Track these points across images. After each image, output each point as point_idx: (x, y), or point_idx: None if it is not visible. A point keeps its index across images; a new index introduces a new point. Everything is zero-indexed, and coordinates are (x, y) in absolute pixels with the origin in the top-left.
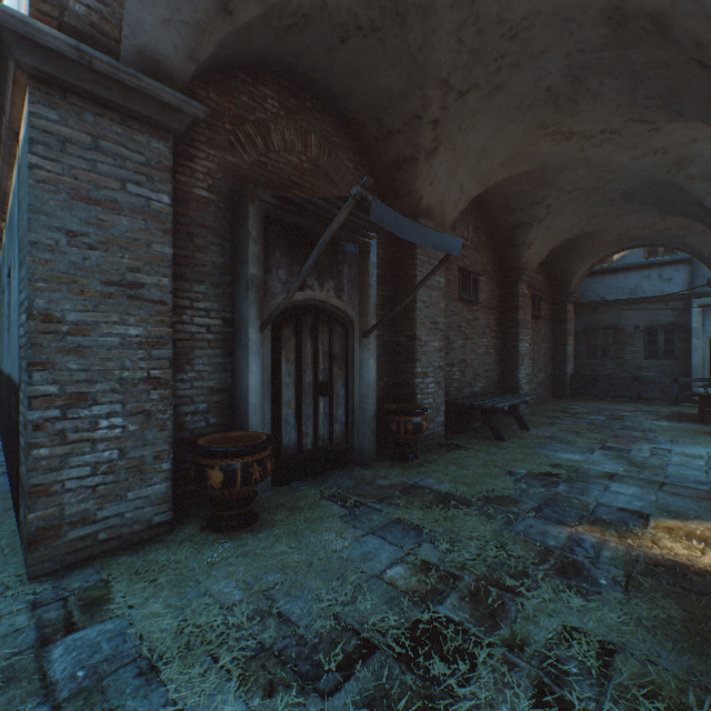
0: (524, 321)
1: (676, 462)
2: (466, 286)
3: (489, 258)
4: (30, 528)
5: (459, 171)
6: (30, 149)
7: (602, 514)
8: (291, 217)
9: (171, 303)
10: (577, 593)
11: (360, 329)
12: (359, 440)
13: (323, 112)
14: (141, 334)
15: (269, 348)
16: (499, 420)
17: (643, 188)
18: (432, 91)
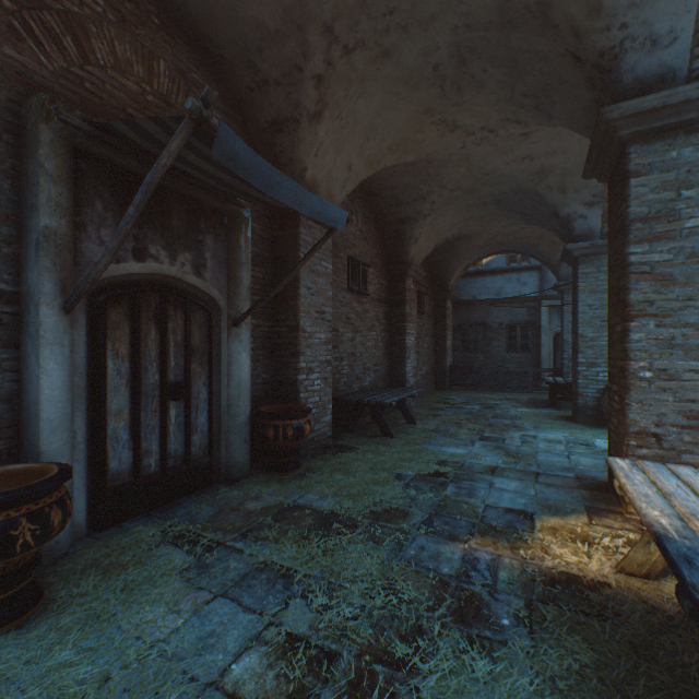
0: (411, 315)
1: (543, 449)
2: (355, 276)
3: (378, 250)
4: None
5: (347, 146)
6: None
7: (492, 520)
8: (121, 157)
9: None
10: (480, 650)
11: (229, 316)
12: (228, 452)
13: (178, 37)
14: None
15: (83, 337)
16: (388, 414)
17: (512, 194)
18: (314, 36)
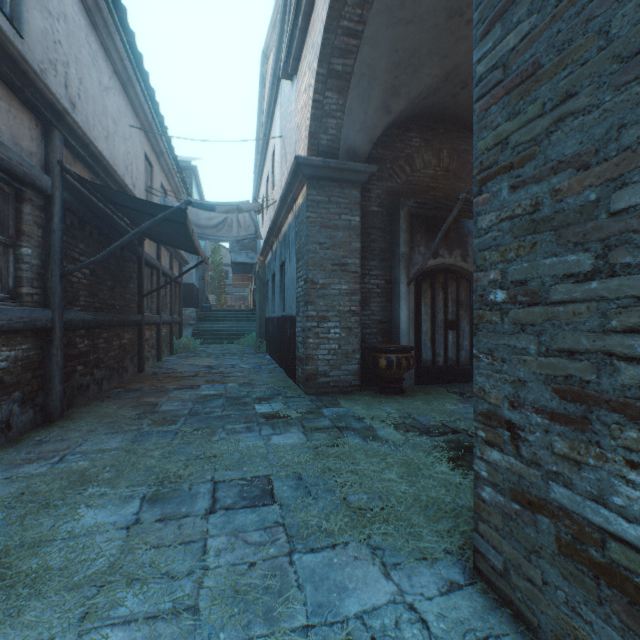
0: None
1: None
2: None
3: None
4: (307, 372)
5: None
6: (307, 210)
7: None
8: (427, 212)
9: (360, 272)
10: None
11: None
12: None
13: (452, 132)
14: (347, 289)
15: (413, 297)
16: None
17: None
18: None
